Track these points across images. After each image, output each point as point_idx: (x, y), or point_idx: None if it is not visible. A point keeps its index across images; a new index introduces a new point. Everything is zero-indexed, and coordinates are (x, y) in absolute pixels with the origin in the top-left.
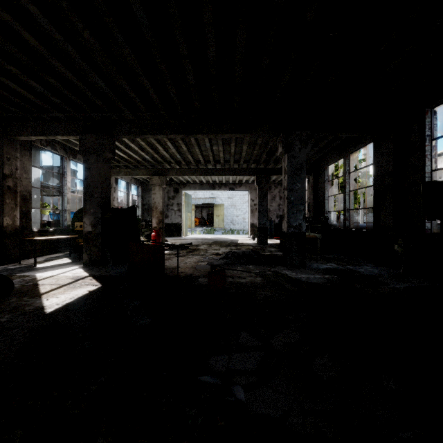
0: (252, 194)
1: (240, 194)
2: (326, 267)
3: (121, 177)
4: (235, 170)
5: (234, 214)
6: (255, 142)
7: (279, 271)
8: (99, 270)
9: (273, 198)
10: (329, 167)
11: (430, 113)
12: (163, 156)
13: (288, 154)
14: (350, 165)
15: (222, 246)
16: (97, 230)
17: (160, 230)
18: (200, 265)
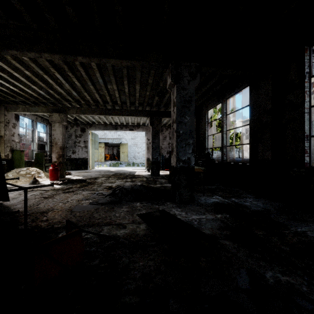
0: (148, 134)
1: (140, 136)
2: (213, 201)
3: (23, 114)
4: (131, 111)
5: (136, 151)
6: (147, 83)
7: (168, 211)
8: None
9: (164, 138)
10: (208, 111)
11: (309, 51)
12: (59, 93)
13: (177, 85)
14: (227, 108)
15: (119, 178)
16: None
17: (60, 164)
18: (80, 205)
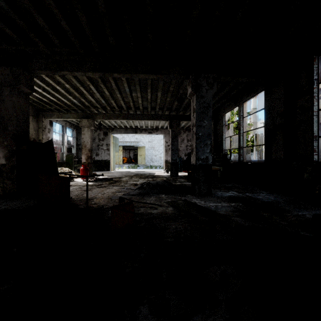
0: (166, 137)
1: (157, 139)
2: (229, 195)
3: (56, 120)
4: (152, 116)
5: (153, 154)
6: (168, 90)
7: (189, 200)
8: (9, 203)
9: (182, 140)
10: (226, 114)
11: (318, 60)
12: (89, 101)
13: (197, 94)
14: (244, 111)
15: (141, 177)
16: (11, 163)
17: (89, 164)
18: (116, 195)
